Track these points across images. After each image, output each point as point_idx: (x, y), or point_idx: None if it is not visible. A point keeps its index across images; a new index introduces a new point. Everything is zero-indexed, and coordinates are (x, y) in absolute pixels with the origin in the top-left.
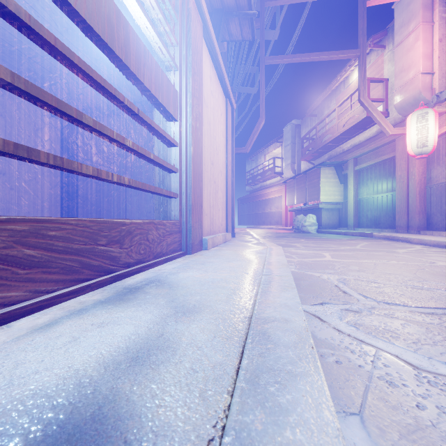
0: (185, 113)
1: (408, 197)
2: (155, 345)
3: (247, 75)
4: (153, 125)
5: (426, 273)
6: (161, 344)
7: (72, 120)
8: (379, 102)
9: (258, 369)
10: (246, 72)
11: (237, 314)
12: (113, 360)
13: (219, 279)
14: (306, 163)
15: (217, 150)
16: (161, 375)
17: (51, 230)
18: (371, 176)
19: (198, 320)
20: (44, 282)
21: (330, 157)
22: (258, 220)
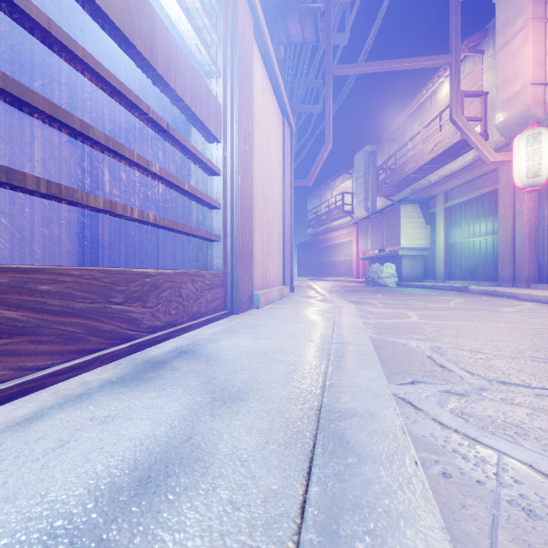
0: (231, 133)
1: (514, 241)
2: (178, 456)
3: (309, 90)
4: (188, 146)
5: (546, 340)
6: (187, 455)
7: (75, 135)
8: (476, 122)
9: (335, 505)
10: (308, 86)
11: (299, 404)
12: (112, 484)
13: (274, 348)
14: (382, 199)
15: (272, 182)
16: (181, 514)
17: (43, 283)
18: (465, 215)
19: (243, 414)
20: (31, 355)
21: (413, 191)
22: (323, 270)
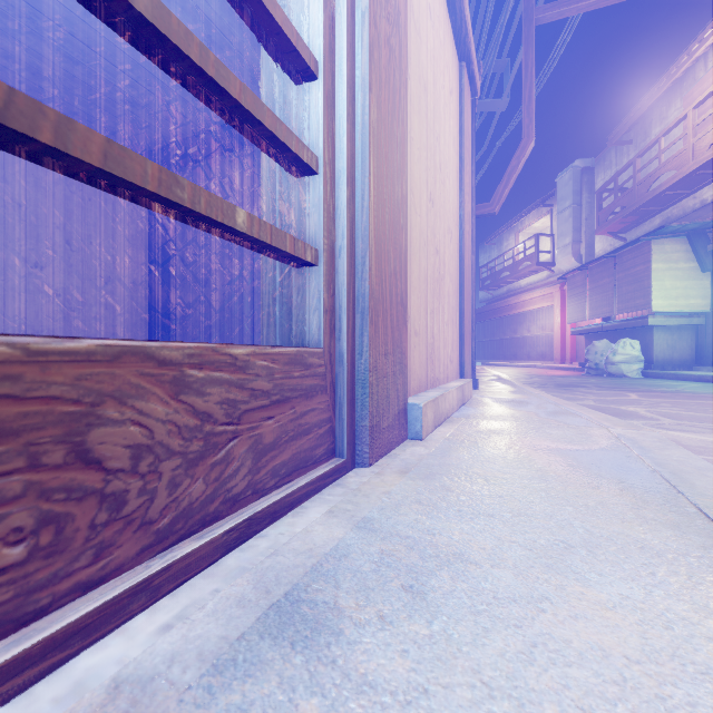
0: None
1: None
2: None
3: (488, 76)
4: None
5: None
6: None
7: None
8: None
9: None
10: (486, 70)
11: None
12: None
13: None
14: (606, 240)
15: (442, 174)
16: None
17: None
18: None
19: None
20: None
21: (667, 220)
22: (504, 352)
